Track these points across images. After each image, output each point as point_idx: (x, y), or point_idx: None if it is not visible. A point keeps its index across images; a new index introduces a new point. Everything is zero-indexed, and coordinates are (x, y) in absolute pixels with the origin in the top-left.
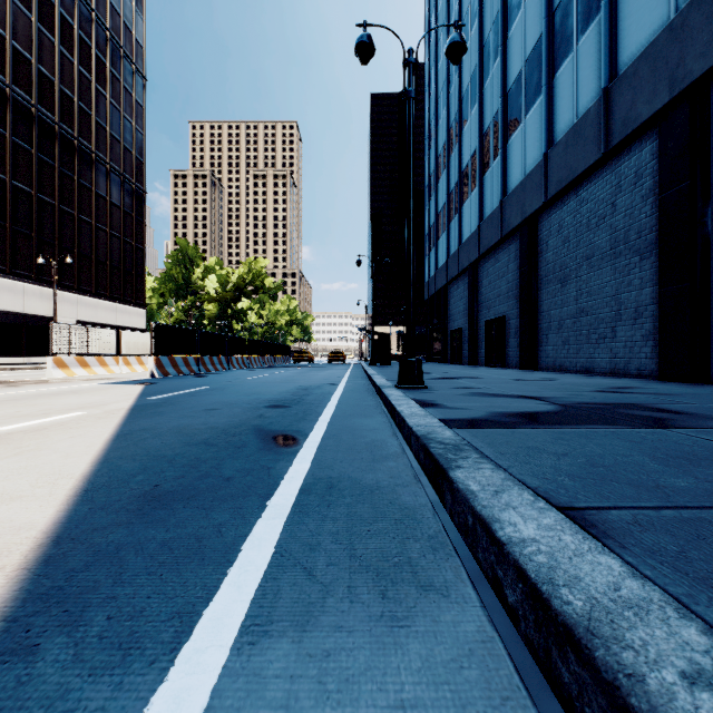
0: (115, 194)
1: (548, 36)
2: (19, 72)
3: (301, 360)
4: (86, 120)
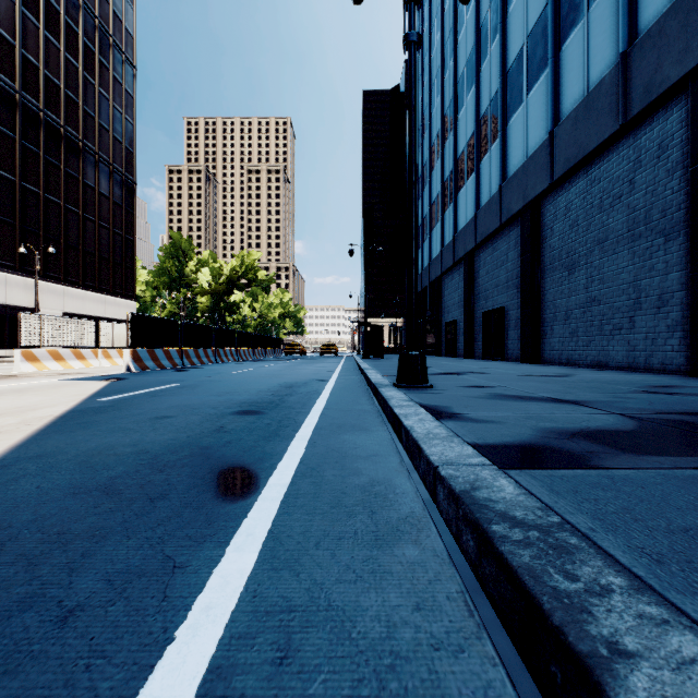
0: (104, 184)
1: (554, 5)
2: (1, 57)
3: (292, 353)
4: (73, 108)
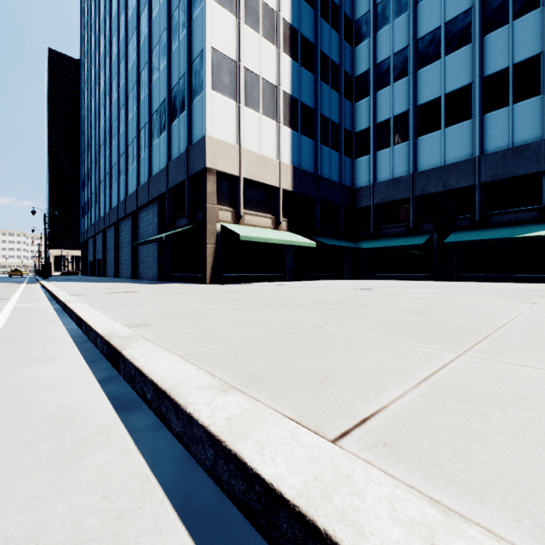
0: None
1: (105, 181)
2: None
3: None
4: None
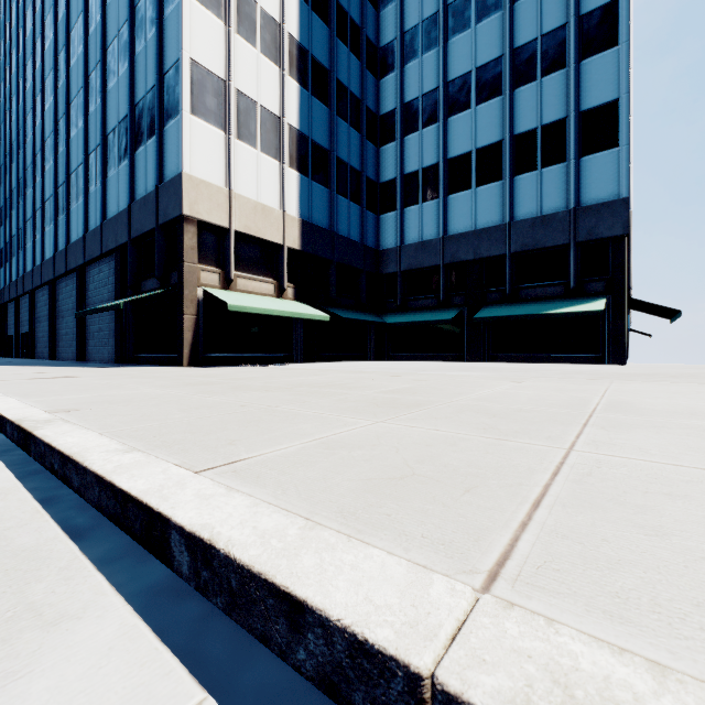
0: None
1: (35, 220)
2: None
3: None
4: None
